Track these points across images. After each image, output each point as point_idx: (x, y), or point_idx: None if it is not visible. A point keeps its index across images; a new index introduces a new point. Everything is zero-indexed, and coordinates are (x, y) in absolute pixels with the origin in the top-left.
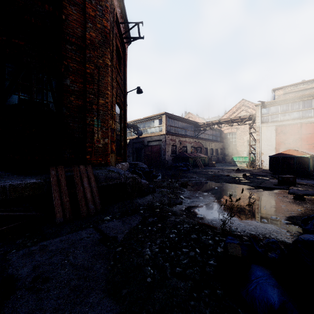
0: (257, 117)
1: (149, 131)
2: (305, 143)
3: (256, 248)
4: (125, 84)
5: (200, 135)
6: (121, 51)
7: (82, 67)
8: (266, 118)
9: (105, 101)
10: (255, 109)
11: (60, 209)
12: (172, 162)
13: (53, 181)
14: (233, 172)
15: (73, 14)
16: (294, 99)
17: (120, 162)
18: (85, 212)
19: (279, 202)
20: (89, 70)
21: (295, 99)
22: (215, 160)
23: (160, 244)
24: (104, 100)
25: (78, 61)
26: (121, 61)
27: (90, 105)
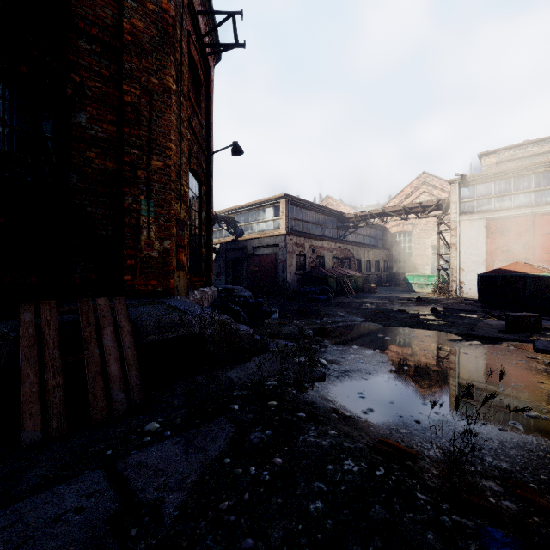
0: (453, 203)
1: (256, 228)
2: (540, 251)
3: None
4: (210, 136)
5: (349, 236)
6: (201, 70)
7: (115, 90)
8: (469, 205)
9: (165, 163)
10: (446, 189)
11: (36, 408)
12: (299, 285)
13: (26, 337)
14: (411, 304)
15: None
16: (520, 171)
17: (199, 287)
18: (102, 410)
19: (525, 372)
20: (129, 97)
21: (521, 170)
22: (374, 282)
23: (283, 547)
24: (163, 161)
25: (106, 77)
26: (201, 90)
27: (131, 170)
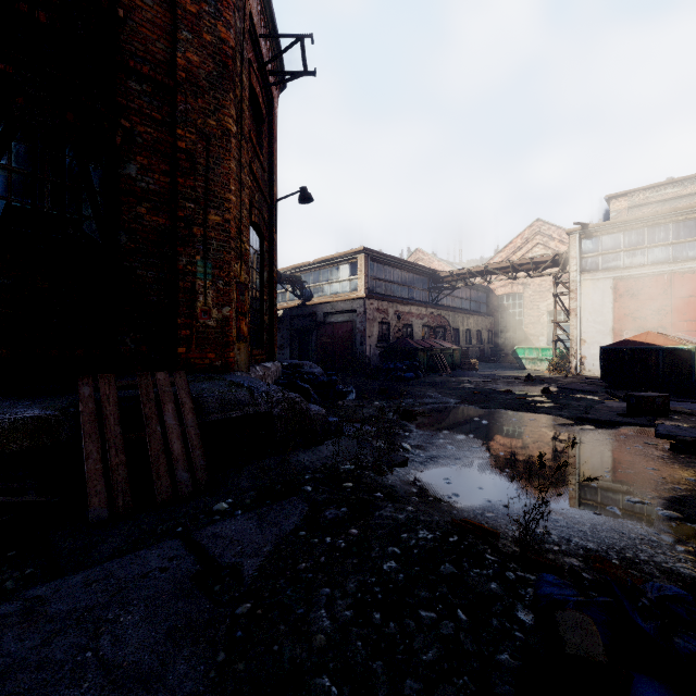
0: (572, 259)
1: (328, 290)
2: (680, 318)
3: (635, 618)
4: (273, 181)
5: (443, 299)
6: (263, 103)
7: (168, 135)
8: (592, 261)
9: (224, 217)
10: (566, 241)
11: (101, 486)
12: (381, 361)
13: (86, 412)
14: (518, 383)
15: (145, 7)
16: (655, 219)
17: (260, 362)
18: (167, 490)
19: (638, 459)
20: (183, 143)
21: (657, 218)
22: (475, 356)
23: (358, 593)
24: (221, 215)
25: (158, 121)
26: (263, 126)
27: (186, 227)
